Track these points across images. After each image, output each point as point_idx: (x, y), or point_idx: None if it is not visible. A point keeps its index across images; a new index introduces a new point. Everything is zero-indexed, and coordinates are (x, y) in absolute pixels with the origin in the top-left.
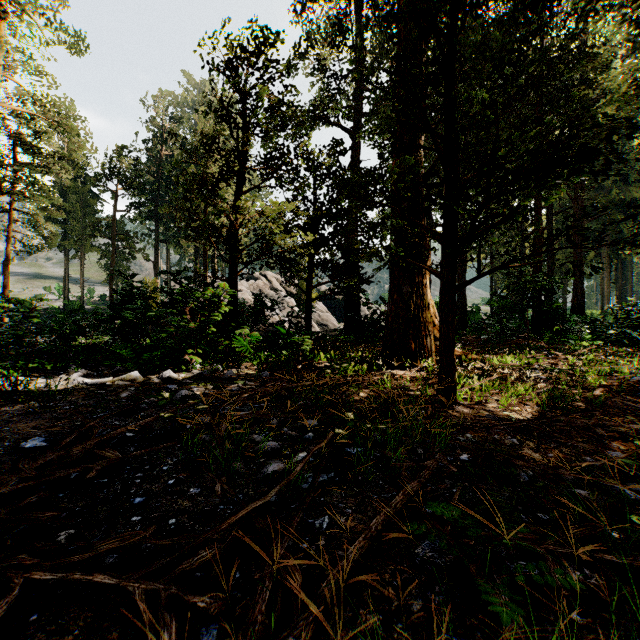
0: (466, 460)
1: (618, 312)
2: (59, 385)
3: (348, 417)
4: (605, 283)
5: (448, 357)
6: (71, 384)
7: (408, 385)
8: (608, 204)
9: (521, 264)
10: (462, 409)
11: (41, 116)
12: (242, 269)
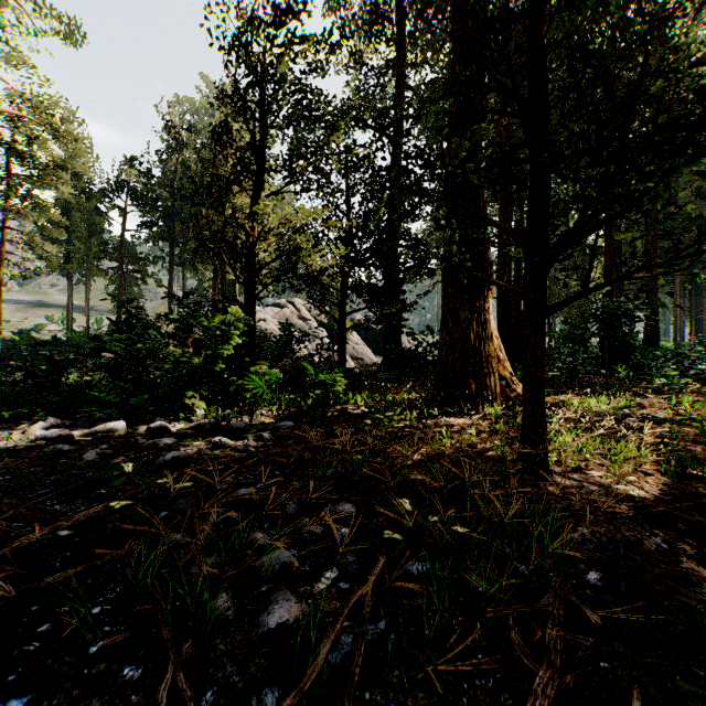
0: (598, 585)
1: (692, 344)
2: (11, 441)
3: (403, 508)
4: (678, 311)
5: (536, 406)
6: (26, 439)
7: (475, 442)
8: (686, 220)
9: (648, 274)
10: (557, 480)
11: (36, 120)
12: (260, 291)
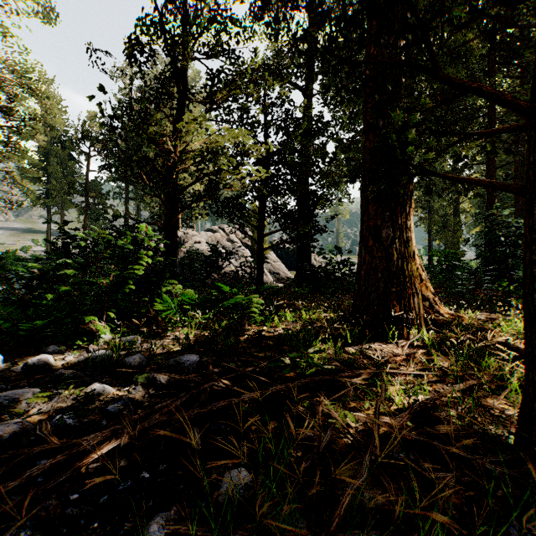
0: None
1: None
2: None
3: None
4: None
5: None
6: None
7: (432, 397)
8: None
9: None
10: None
11: (13, 79)
12: (180, 212)
